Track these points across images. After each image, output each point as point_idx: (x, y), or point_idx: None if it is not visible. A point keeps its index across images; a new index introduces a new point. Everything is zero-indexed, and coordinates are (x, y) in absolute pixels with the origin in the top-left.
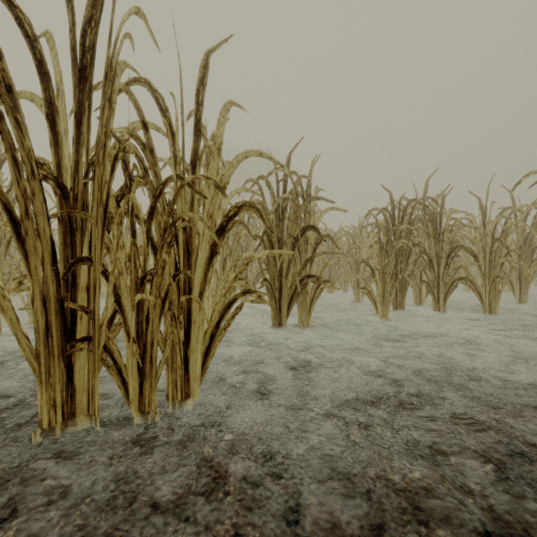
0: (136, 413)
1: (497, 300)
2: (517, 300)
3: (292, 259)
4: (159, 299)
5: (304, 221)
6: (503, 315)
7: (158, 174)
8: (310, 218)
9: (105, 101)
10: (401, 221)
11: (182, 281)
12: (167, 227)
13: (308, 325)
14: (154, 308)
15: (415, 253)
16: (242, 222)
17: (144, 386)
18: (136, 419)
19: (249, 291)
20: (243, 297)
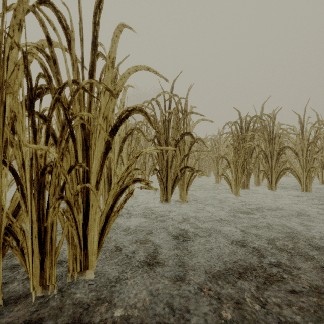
0: (37, 286)
1: (311, 183)
2: (320, 182)
3: (174, 155)
4: (58, 187)
5: (183, 129)
6: (315, 193)
7: (60, 81)
8: (187, 127)
9: (3, 9)
10: (247, 131)
11: (81, 172)
12: (65, 125)
13: (185, 201)
14: (54, 195)
15: (255, 152)
16: (138, 129)
17: (45, 263)
18: (37, 291)
19: (138, 179)
20: None
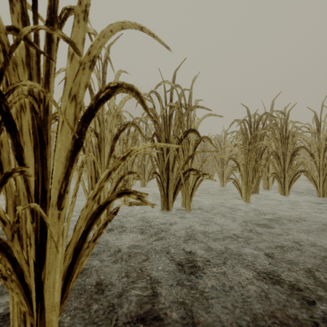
0: None
1: None
2: None
3: (177, 156)
4: None
5: (187, 126)
6: None
7: None
8: (191, 123)
9: None
10: (256, 129)
11: (31, 181)
12: None
13: (189, 209)
14: None
15: (264, 153)
16: (134, 124)
17: None
18: None
19: (126, 192)
20: (142, 183)
